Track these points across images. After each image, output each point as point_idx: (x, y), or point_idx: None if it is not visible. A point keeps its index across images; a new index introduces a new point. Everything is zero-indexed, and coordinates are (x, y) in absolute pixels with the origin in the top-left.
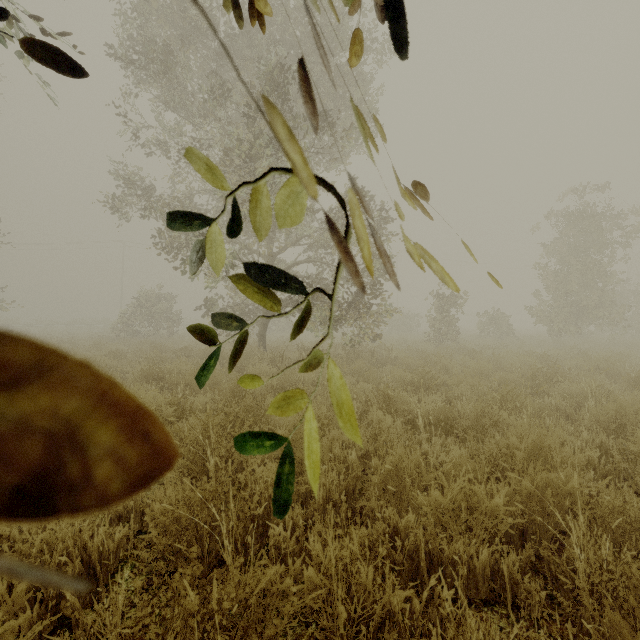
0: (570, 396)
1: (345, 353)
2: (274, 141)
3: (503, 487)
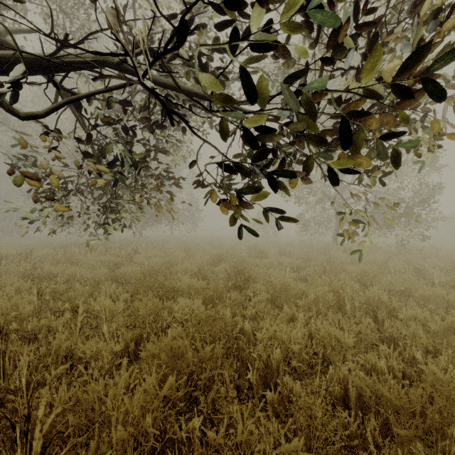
0: None
1: (396, 249)
2: None
3: None
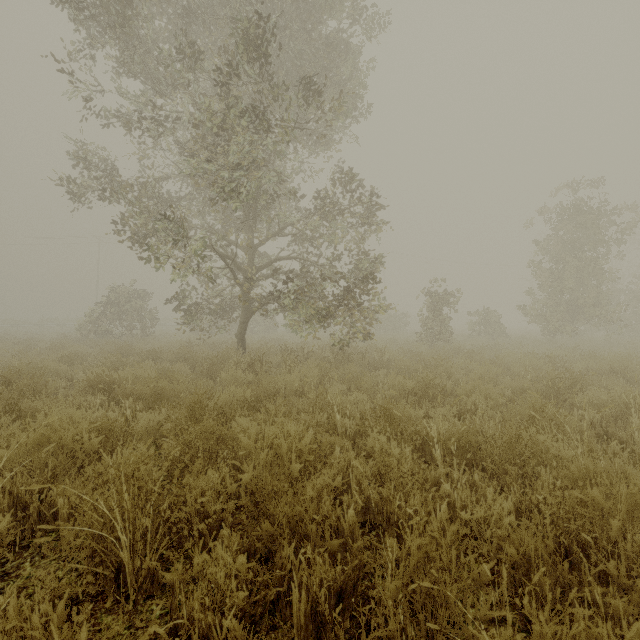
0: (600, 407)
1: (333, 355)
2: (251, 108)
3: (619, 602)
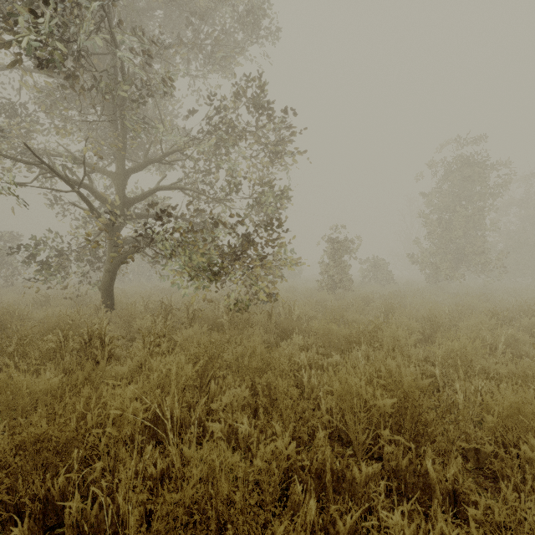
0: None
1: (228, 317)
2: None
3: None
